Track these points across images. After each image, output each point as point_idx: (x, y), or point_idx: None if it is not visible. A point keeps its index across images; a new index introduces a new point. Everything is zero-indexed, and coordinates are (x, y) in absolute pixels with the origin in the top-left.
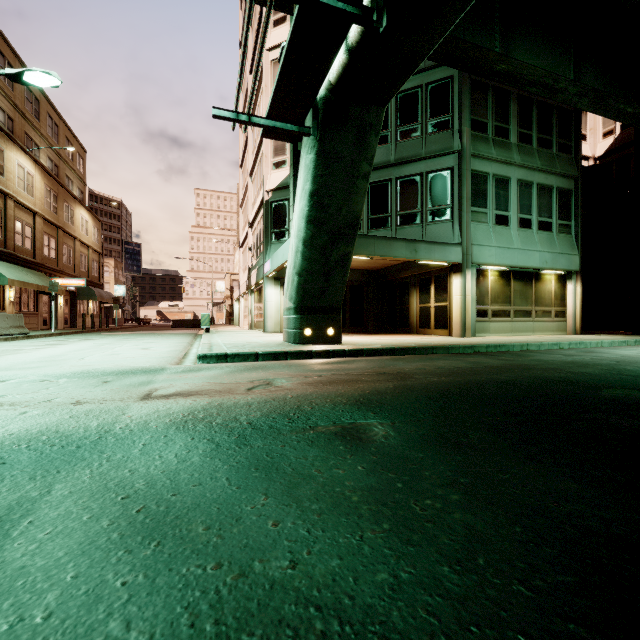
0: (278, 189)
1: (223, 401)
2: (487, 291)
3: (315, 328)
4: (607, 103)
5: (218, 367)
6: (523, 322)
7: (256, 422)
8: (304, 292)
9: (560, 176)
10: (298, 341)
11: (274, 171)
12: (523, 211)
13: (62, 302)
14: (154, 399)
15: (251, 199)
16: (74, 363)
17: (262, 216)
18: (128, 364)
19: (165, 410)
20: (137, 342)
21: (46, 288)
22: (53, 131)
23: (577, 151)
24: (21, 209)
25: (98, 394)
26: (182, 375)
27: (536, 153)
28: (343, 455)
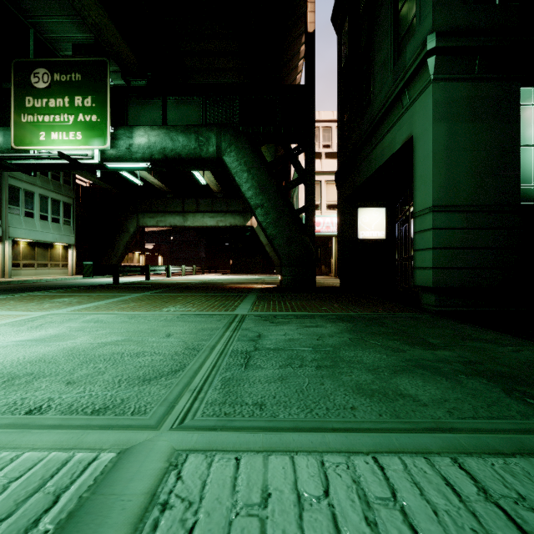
0: None
1: None
2: (20, 253)
3: None
4: (83, 174)
5: None
6: (43, 270)
7: None
8: None
9: (65, 196)
10: None
11: None
12: (43, 211)
13: None
14: None
15: None
16: None
17: None
18: None
19: None
20: None
21: None
22: None
23: (74, 185)
24: None
25: None
26: None
27: (51, 182)
28: None
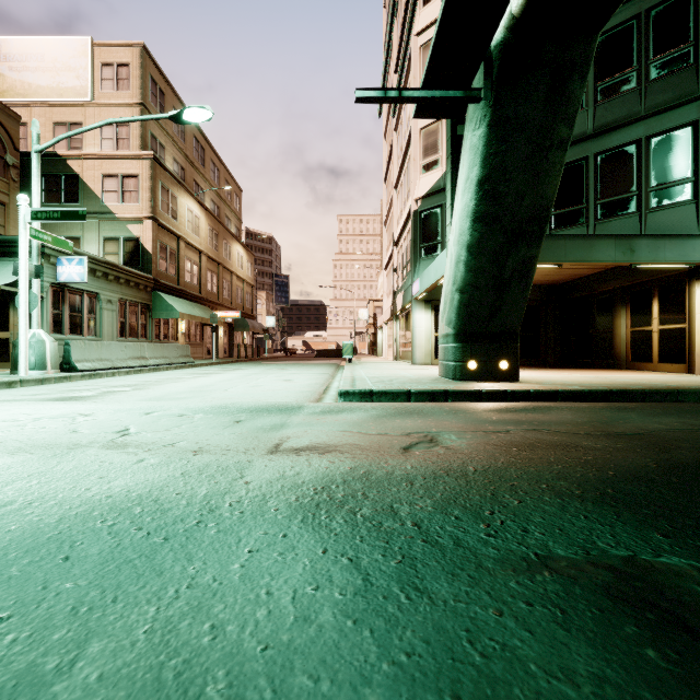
0: (428, 195)
1: (371, 468)
2: None
3: (482, 360)
4: None
5: (362, 408)
6: None
7: (428, 524)
8: (467, 314)
9: None
10: (459, 377)
11: (423, 175)
12: None
13: (222, 333)
14: (282, 454)
15: (396, 214)
16: (217, 395)
17: (409, 230)
18: (266, 399)
19: (292, 476)
20: (281, 373)
21: (208, 320)
22: (215, 175)
23: None
24: (190, 249)
25: (224, 439)
26: (320, 418)
27: None
28: (678, 695)
